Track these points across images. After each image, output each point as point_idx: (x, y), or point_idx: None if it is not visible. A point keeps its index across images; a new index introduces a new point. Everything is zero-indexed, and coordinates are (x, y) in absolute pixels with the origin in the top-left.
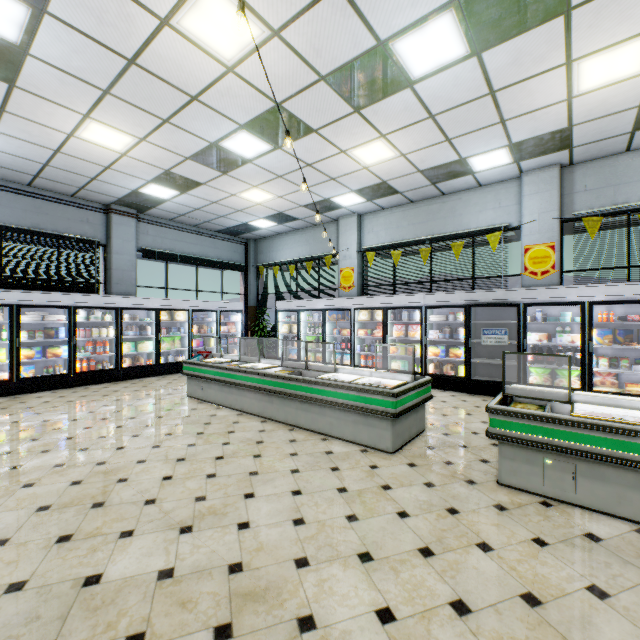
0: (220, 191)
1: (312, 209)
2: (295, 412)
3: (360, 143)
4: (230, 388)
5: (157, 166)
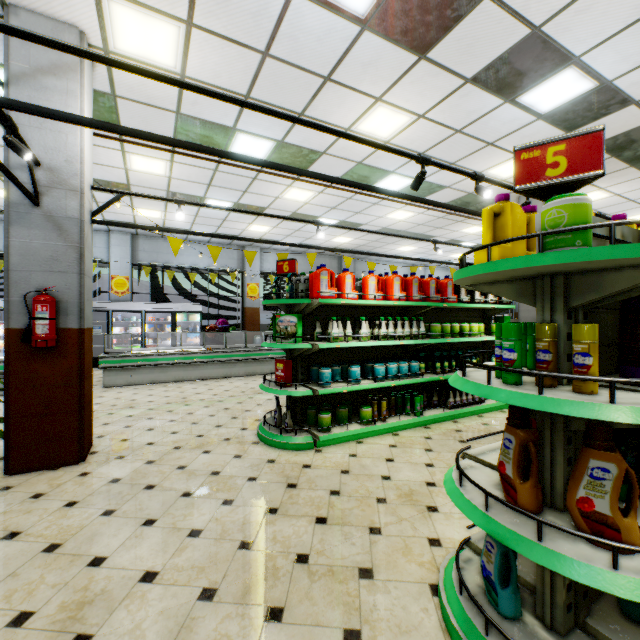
0: None
1: None
2: None
3: None
4: None
5: None
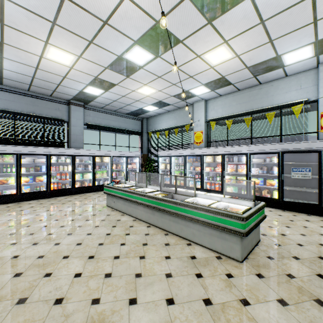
0: (126, 89)
1: (178, 98)
2: (168, 222)
3: (210, 49)
4: (129, 203)
5: (90, 74)
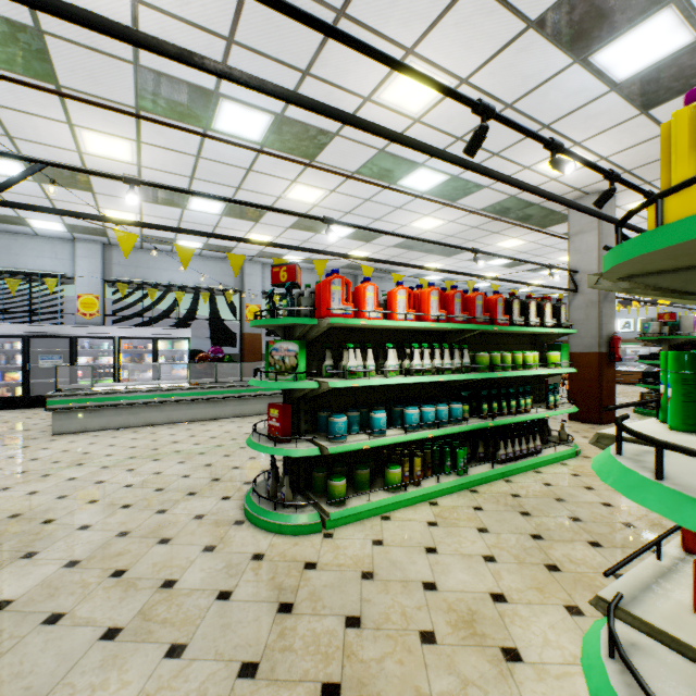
0: None
1: None
2: None
3: None
4: None
5: None
